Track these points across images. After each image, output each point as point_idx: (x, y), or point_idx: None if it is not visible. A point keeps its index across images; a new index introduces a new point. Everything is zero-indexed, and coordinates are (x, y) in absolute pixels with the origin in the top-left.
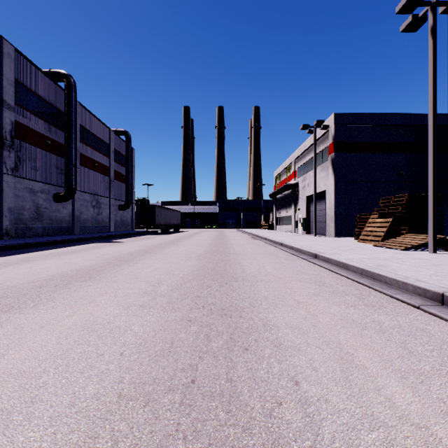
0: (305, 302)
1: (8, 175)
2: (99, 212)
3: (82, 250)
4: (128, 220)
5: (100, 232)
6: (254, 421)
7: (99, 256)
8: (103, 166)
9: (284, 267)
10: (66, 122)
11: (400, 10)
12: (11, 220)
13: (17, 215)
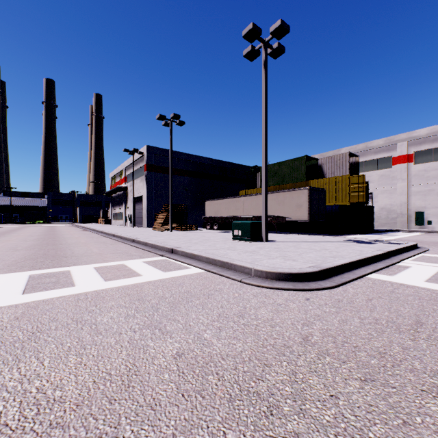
0: (90, 246)
1: None
2: None
3: None
4: None
5: None
6: (61, 254)
7: None
8: None
9: (92, 240)
10: None
11: (158, 119)
12: None
13: None
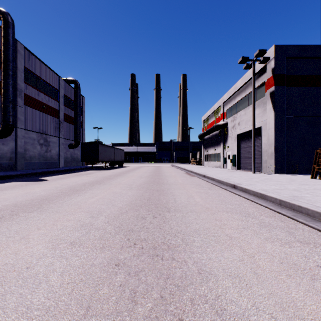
0: None
1: None
2: (47, 149)
3: None
4: (78, 157)
5: (48, 167)
6: None
7: None
8: (52, 109)
9: None
10: (2, 58)
11: None
12: None
13: None
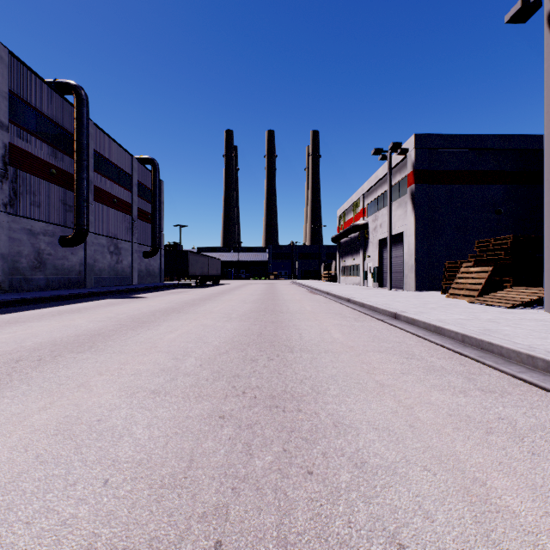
0: (391, 384)
1: (0, 212)
2: (118, 260)
3: (91, 308)
4: (155, 270)
5: (120, 284)
6: None
7: (110, 316)
8: (124, 203)
9: (355, 331)
10: (75, 145)
11: None
12: (4, 269)
13: (11, 263)
